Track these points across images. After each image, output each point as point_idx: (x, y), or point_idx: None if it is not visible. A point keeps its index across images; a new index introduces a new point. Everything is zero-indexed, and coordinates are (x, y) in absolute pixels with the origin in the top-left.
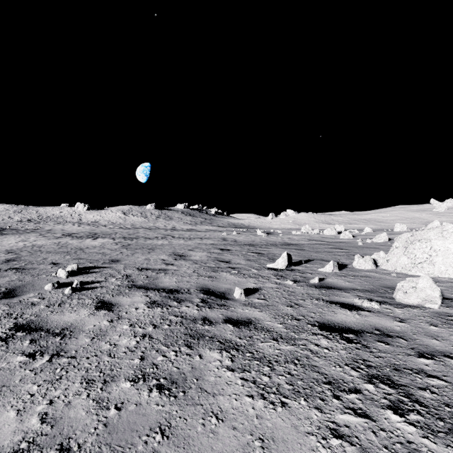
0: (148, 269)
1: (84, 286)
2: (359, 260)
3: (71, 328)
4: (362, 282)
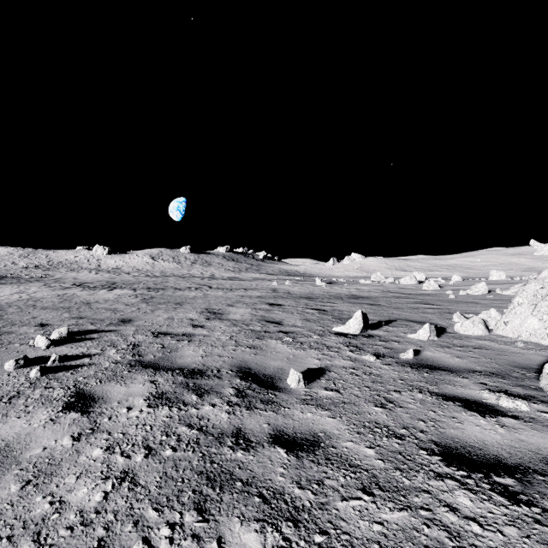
0: (167, 334)
1: (65, 363)
2: (465, 321)
3: (1, 456)
4: (479, 358)
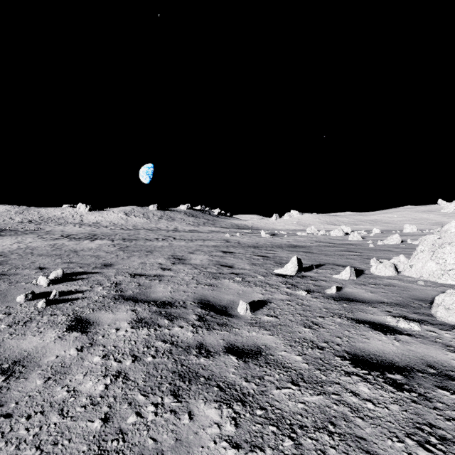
0: (142, 275)
1: (64, 297)
2: (378, 265)
3: (25, 361)
4: (388, 293)
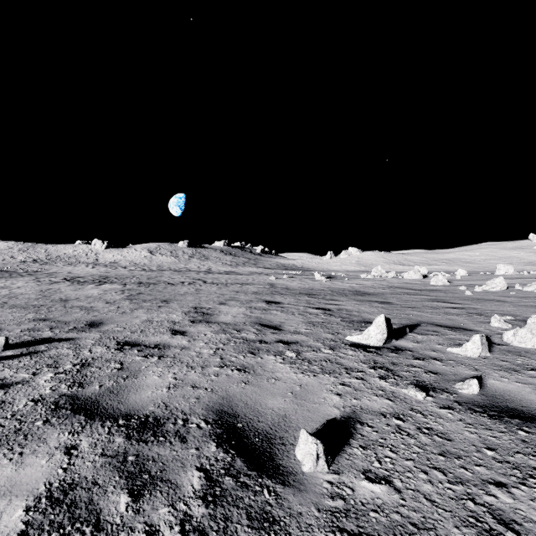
0: (135, 345)
1: None
2: (519, 330)
3: None
4: None
